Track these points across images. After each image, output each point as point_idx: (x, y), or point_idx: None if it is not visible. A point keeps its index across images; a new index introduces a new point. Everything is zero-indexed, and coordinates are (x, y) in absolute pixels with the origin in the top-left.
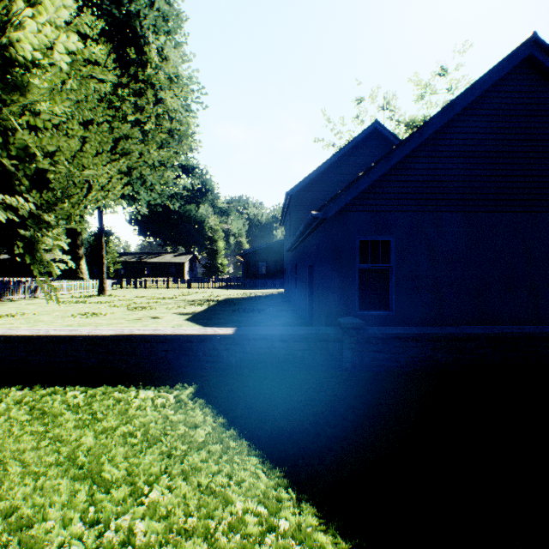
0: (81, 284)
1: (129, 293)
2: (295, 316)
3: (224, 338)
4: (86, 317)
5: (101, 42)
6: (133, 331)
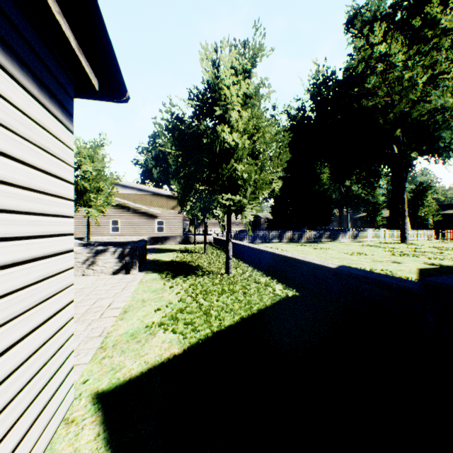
0: (392, 233)
1: (433, 243)
2: None
3: (330, 270)
4: (349, 254)
5: (404, 27)
6: (296, 256)
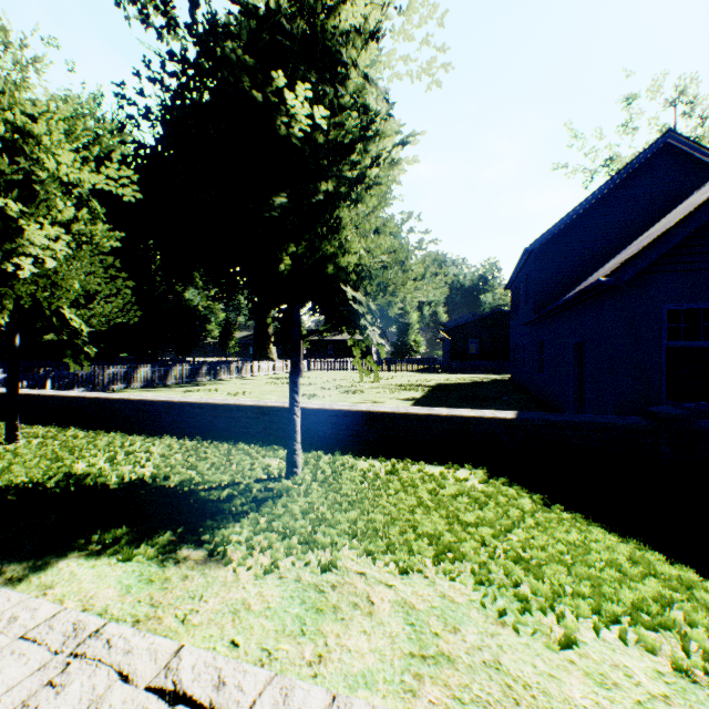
0: (276, 365)
1: (322, 376)
2: (547, 407)
3: (504, 422)
4: (308, 398)
5: None
6: (408, 410)
